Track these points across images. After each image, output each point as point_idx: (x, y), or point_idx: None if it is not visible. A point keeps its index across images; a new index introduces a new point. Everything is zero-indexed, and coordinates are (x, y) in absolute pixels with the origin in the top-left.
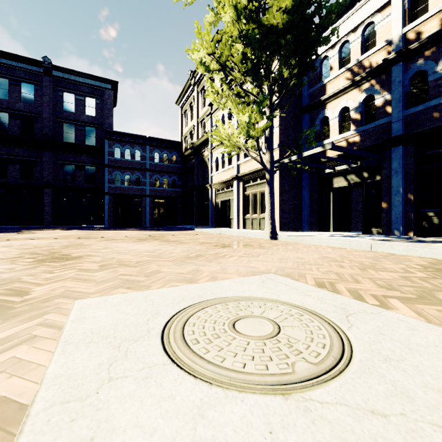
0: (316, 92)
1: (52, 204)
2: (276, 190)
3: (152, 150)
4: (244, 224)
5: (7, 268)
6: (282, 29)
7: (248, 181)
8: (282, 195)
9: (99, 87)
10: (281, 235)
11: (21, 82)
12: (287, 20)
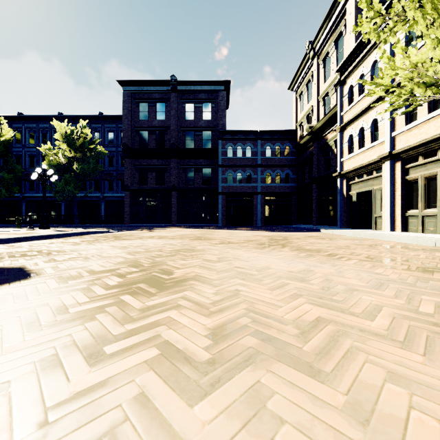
0: None
1: (177, 205)
2: None
3: (264, 144)
4: (405, 224)
5: (65, 304)
6: None
7: (414, 159)
8: None
9: (214, 91)
10: None
11: (156, 103)
12: None
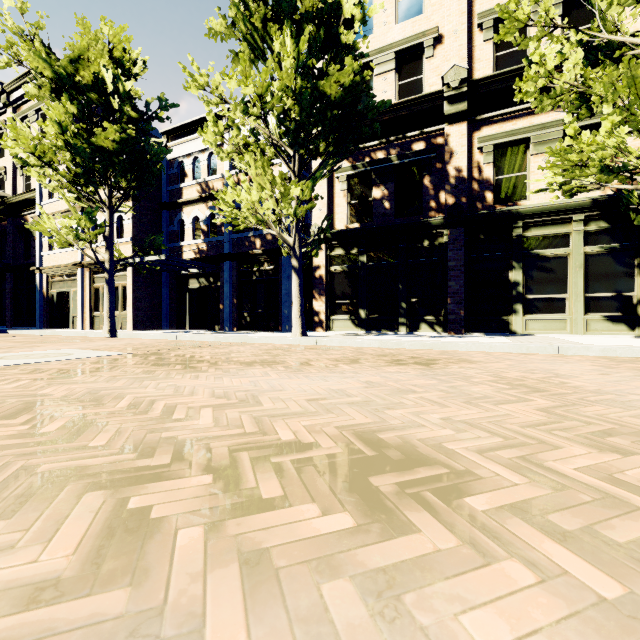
0: (175, 192)
1: None
2: (129, 287)
3: None
4: (93, 323)
5: None
6: (114, 151)
7: (98, 272)
8: (136, 292)
9: None
10: (121, 333)
11: None
12: (118, 147)
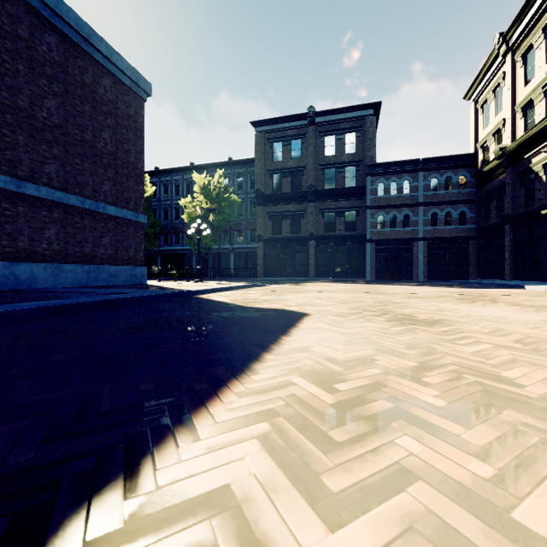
0: None
1: (315, 256)
2: None
3: (427, 175)
4: None
5: (377, 327)
6: None
7: None
8: None
9: (360, 117)
10: None
11: (291, 140)
12: None
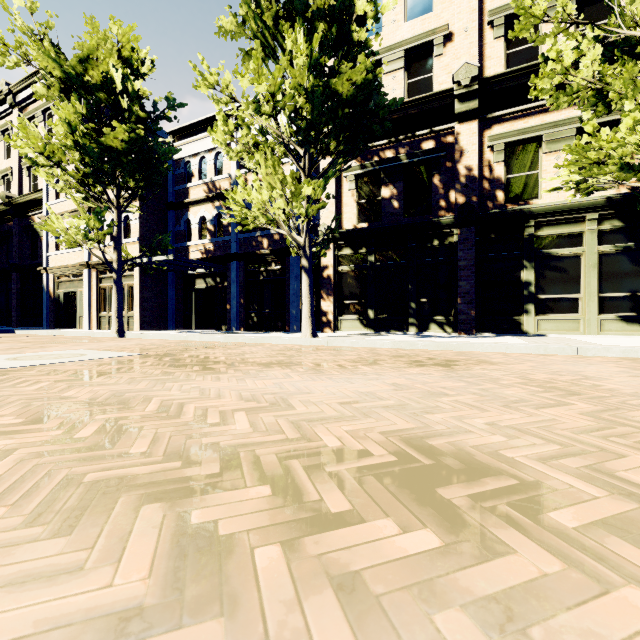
0: (181, 192)
1: None
2: (136, 287)
3: None
4: (99, 323)
5: None
6: (123, 151)
7: (105, 272)
8: (143, 292)
9: None
10: (129, 333)
11: None
12: (127, 147)
